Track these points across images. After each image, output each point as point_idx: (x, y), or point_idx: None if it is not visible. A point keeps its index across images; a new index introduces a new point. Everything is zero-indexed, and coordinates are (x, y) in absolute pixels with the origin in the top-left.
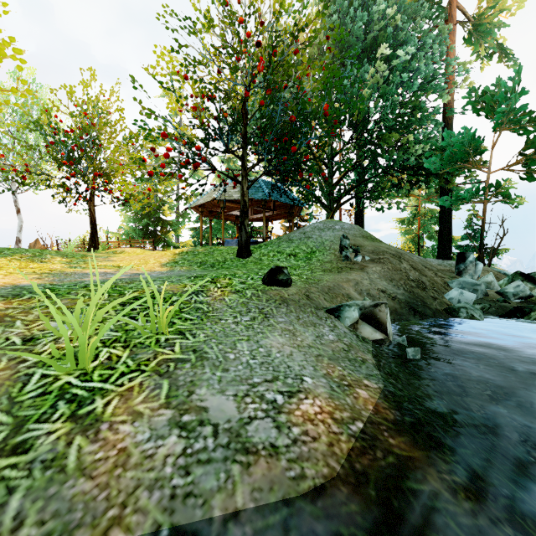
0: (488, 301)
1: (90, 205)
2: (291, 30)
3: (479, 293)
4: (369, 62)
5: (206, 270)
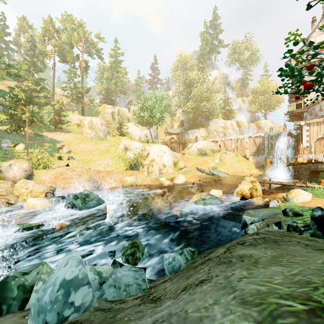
0: None
1: None
2: None
3: None
4: None
5: None
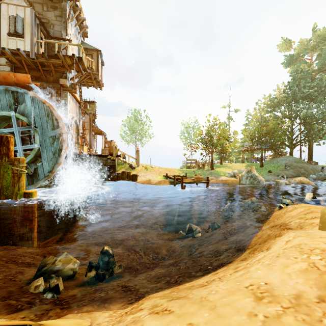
0: (324, 178)
1: (220, 154)
2: (274, 99)
3: (322, 176)
4: (307, 98)
5: (256, 170)
